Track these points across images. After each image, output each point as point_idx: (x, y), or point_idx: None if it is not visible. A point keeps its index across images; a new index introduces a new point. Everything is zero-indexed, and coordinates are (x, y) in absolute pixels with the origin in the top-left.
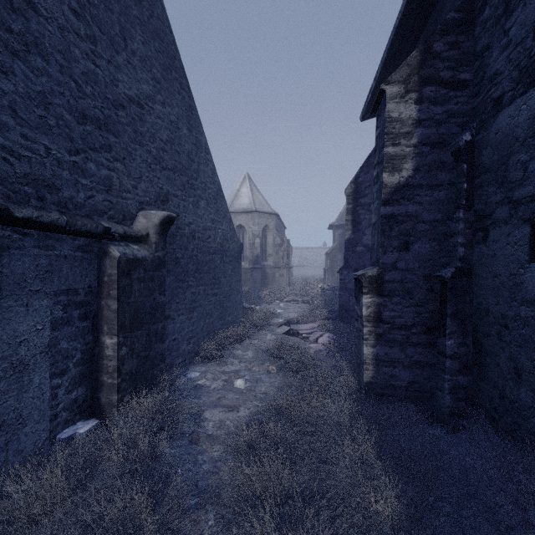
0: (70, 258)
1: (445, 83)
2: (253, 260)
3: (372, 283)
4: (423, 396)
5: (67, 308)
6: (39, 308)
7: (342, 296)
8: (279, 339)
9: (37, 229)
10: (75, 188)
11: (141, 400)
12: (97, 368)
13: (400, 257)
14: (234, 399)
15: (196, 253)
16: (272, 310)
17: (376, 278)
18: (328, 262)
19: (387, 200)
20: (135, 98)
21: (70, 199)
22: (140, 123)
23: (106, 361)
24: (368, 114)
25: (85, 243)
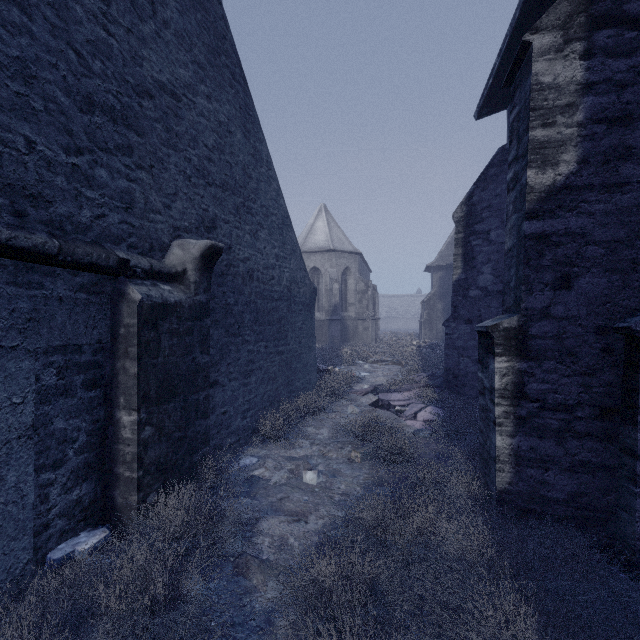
0: (68, 301)
1: (633, 21)
2: (331, 310)
3: (509, 339)
4: (594, 517)
5: (64, 371)
6: (17, 372)
7: (448, 356)
8: (364, 413)
9: (11, 257)
10: (76, 202)
11: (171, 502)
12: (111, 455)
13: (556, 299)
14: (302, 501)
15: (254, 299)
16: (354, 373)
17: (516, 332)
18: (425, 312)
19: (534, 211)
20: (168, 85)
21: (68, 217)
22: (174, 120)
23: (123, 446)
24: (486, 109)
25: (92, 281)
